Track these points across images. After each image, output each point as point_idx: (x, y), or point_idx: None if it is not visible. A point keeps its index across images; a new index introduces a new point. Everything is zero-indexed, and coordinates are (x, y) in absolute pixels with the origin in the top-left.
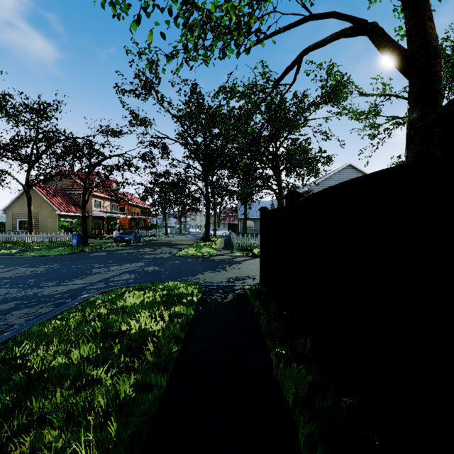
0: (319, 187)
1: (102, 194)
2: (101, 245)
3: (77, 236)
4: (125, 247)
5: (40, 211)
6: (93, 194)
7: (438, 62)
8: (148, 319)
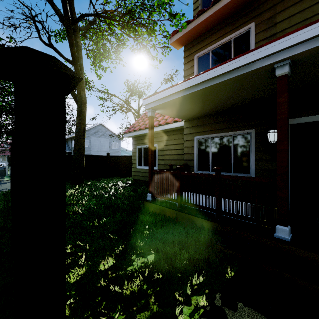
0: None
1: None
2: None
3: None
4: None
5: None
6: None
7: (84, 106)
8: None
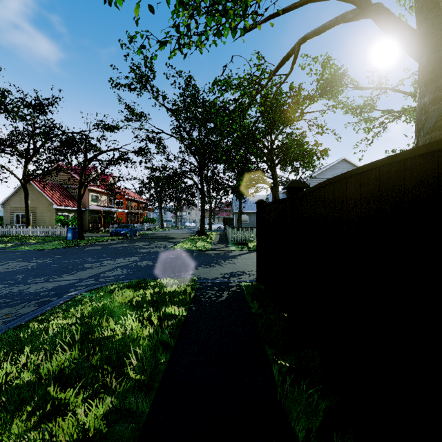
0: (313, 181)
1: (99, 188)
2: (97, 239)
3: (72, 230)
4: (121, 241)
5: (38, 205)
6: (90, 189)
7: None
8: (135, 323)
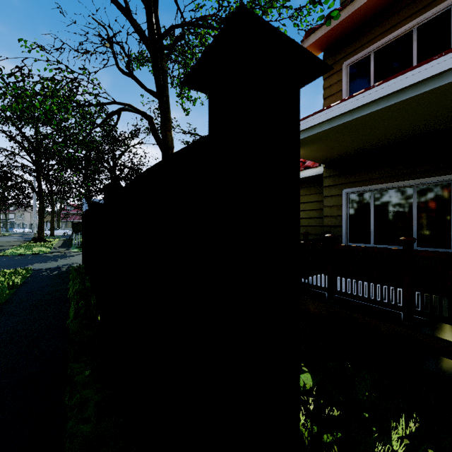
0: None
1: None
2: None
3: None
4: None
5: None
6: None
7: (171, 152)
8: None
